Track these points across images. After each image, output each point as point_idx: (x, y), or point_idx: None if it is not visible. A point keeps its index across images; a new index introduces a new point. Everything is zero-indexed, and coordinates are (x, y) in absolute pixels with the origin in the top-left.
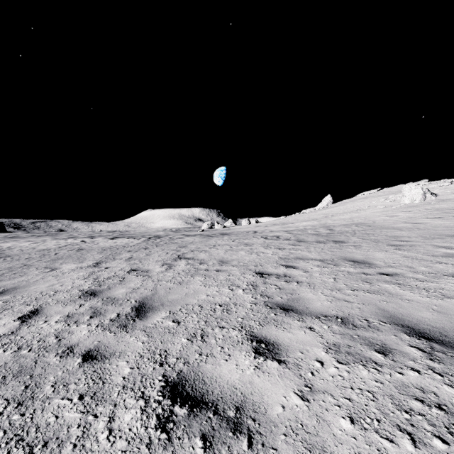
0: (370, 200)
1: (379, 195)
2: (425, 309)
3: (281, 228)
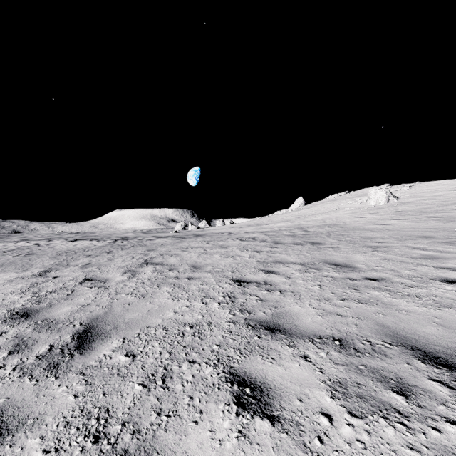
0: (339, 202)
1: (347, 197)
2: (428, 323)
3: (256, 229)
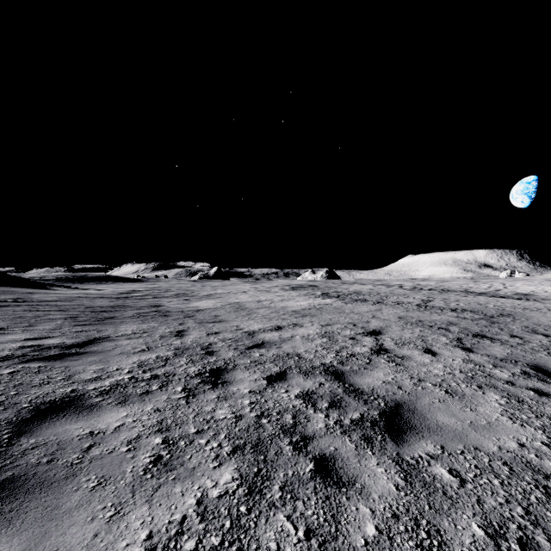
0: None
1: None
2: None
3: None
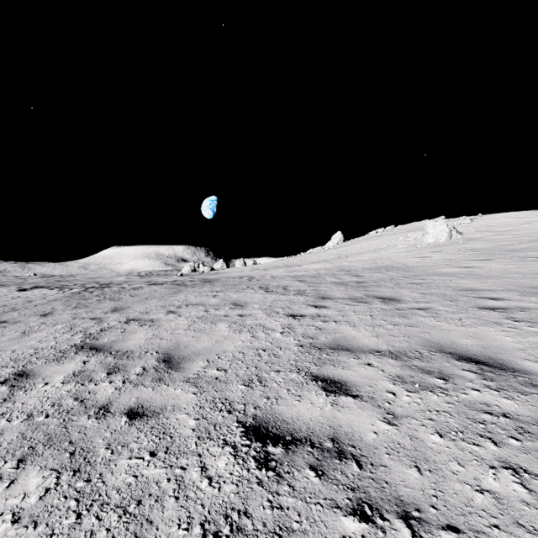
0: (387, 238)
1: (396, 233)
2: None
3: (286, 273)
